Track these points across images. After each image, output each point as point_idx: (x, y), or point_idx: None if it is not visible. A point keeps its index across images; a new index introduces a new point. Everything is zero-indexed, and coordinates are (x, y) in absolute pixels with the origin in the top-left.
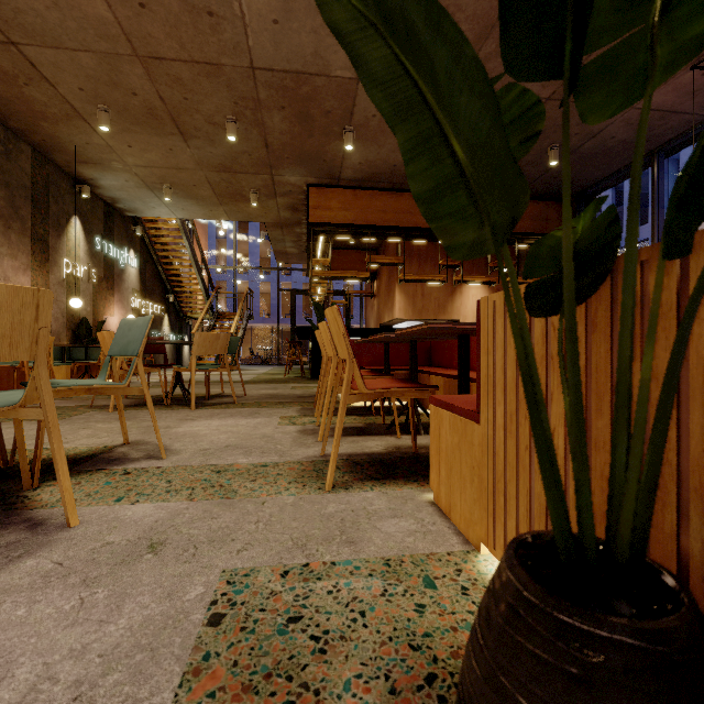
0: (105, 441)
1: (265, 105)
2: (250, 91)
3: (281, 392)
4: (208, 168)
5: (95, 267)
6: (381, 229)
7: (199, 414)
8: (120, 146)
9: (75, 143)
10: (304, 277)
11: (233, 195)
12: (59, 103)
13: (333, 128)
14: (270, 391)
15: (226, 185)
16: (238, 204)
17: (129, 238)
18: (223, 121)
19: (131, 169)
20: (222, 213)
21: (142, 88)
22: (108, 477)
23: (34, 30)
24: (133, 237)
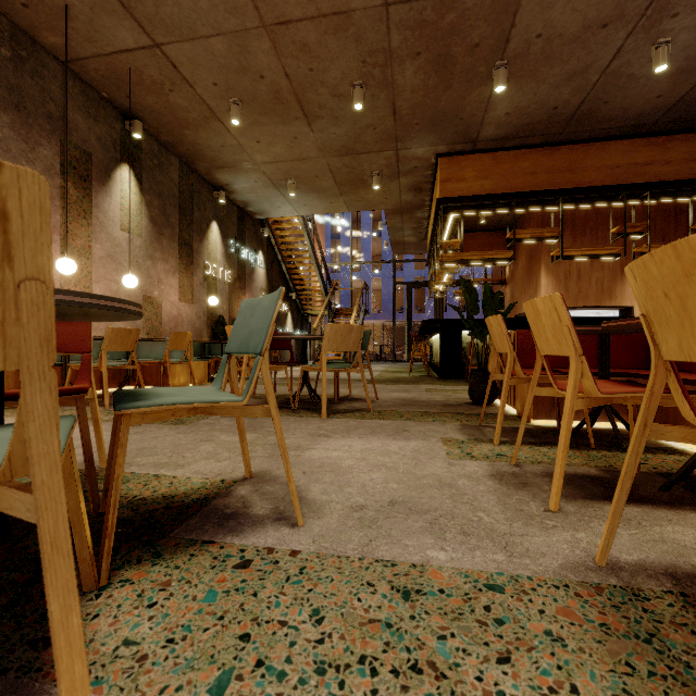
0: (223, 469)
1: (397, 55)
2: (380, 41)
3: (416, 396)
4: (330, 154)
5: (230, 269)
6: (529, 195)
7: (332, 426)
8: (249, 144)
9: (212, 148)
10: (415, 271)
11: (354, 181)
12: (198, 106)
13: (479, 68)
14: (402, 394)
15: (347, 171)
16: (358, 191)
17: (258, 240)
18: (349, 90)
19: (259, 168)
20: (342, 205)
21: (269, 68)
22: (213, 573)
23: (173, 23)
24: (261, 239)
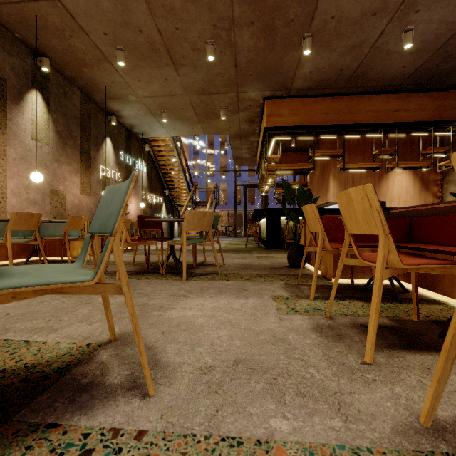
0: (92, 331)
1: (238, 23)
2: (226, 11)
3: (251, 261)
4: (191, 93)
5: (120, 172)
6: (324, 128)
7: (190, 287)
8: (133, 82)
9: (105, 83)
10: (249, 178)
11: (208, 114)
12: (93, 50)
13: (293, 37)
14: (241, 260)
15: (203, 106)
16: (211, 121)
17: (141, 152)
18: (204, 46)
19: (141, 100)
20: (200, 130)
21: (145, 24)
22: None
23: None
24: (144, 152)
